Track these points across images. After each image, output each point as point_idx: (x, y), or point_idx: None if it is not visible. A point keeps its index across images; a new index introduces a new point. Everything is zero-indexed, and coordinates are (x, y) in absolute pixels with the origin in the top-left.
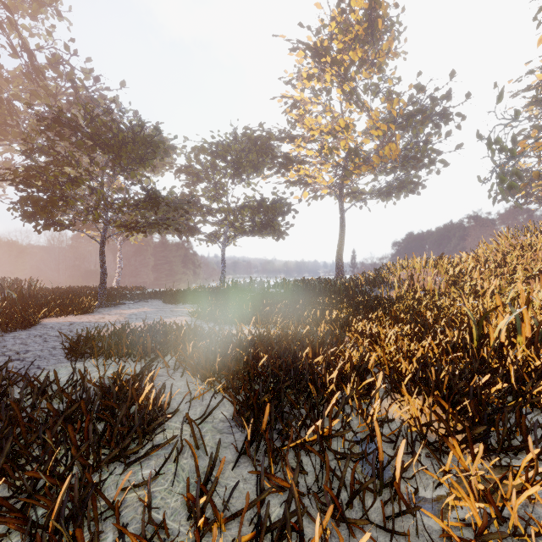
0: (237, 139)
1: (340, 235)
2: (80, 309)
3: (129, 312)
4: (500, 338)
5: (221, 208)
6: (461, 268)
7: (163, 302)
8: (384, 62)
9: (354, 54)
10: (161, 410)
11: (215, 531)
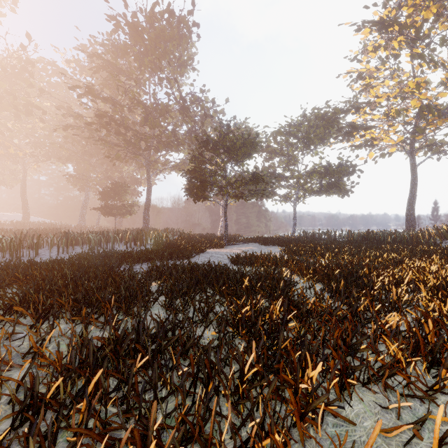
0: (306, 119)
1: (411, 190)
2: (218, 245)
3: (243, 248)
4: None
5: (293, 176)
6: None
7: (259, 244)
8: None
9: (427, 12)
10: (291, 282)
11: (328, 297)
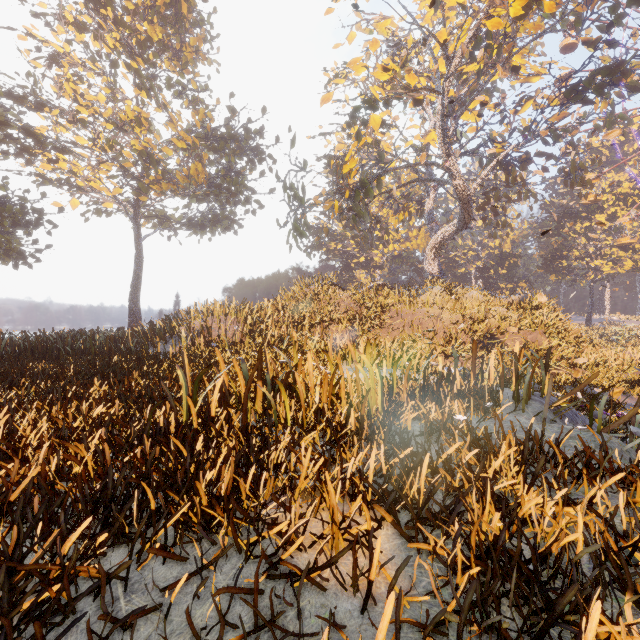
0: None
1: (136, 271)
2: None
3: None
4: (212, 411)
5: None
6: (259, 316)
7: None
8: (193, 61)
9: (152, 29)
10: None
11: None
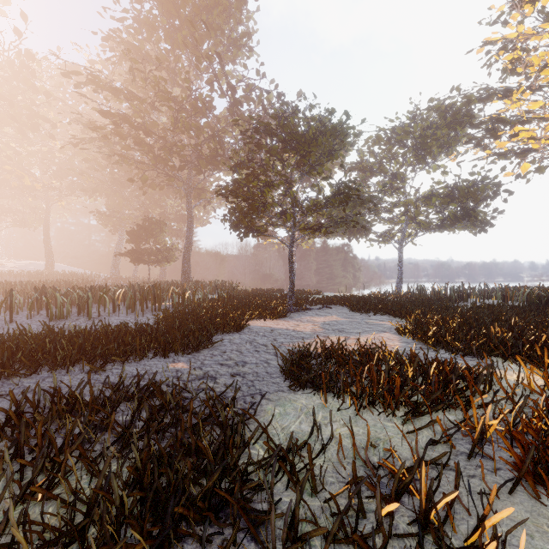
0: (421, 115)
1: None
2: (275, 313)
3: (320, 320)
4: None
5: (400, 202)
6: None
7: (348, 310)
8: None
9: None
10: None
11: None
